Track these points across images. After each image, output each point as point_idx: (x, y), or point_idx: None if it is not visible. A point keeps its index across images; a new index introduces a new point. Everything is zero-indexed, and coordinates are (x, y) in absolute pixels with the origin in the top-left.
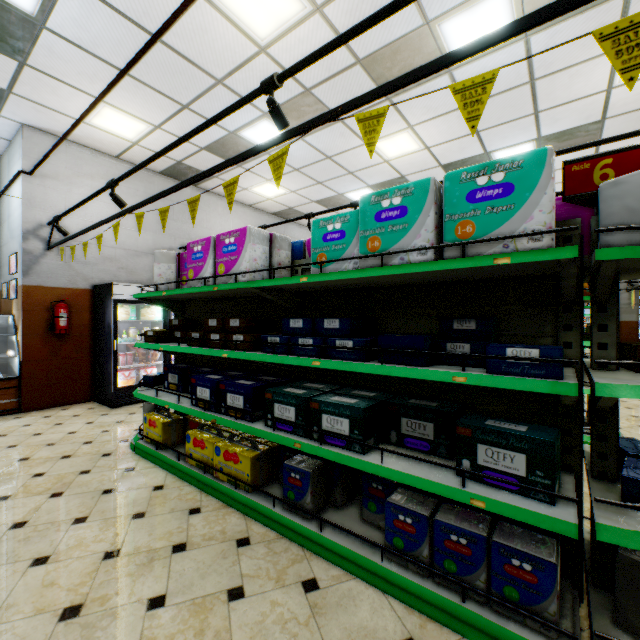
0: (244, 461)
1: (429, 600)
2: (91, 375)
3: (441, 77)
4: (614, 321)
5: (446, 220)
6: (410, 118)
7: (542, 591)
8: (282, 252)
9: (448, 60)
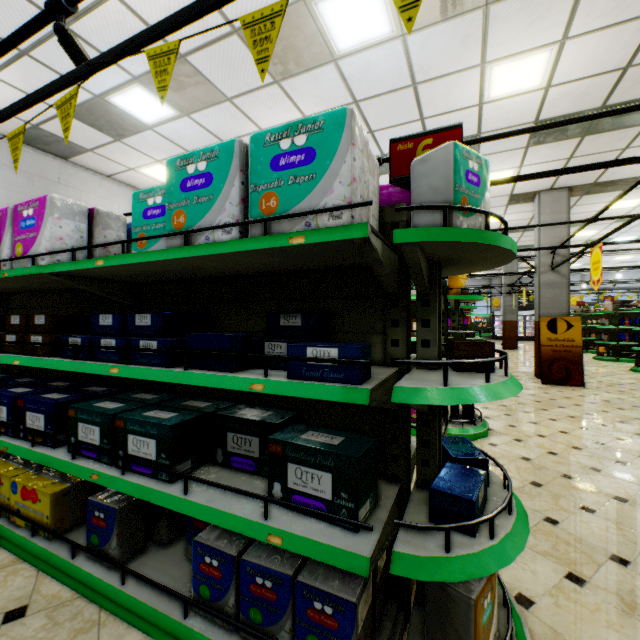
0: (44, 499)
1: None
2: None
3: (327, 65)
4: (436, 316)
5: (251, 191)
6: (303, 107)
7: (342, 638)
8: (110, 232)
9: None
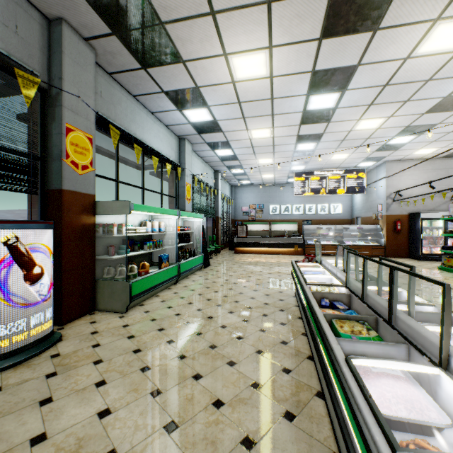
0: None
1: None
2: (407, 248)
3: None
4: None
5: None
6: None
7: None
8: None
9: None
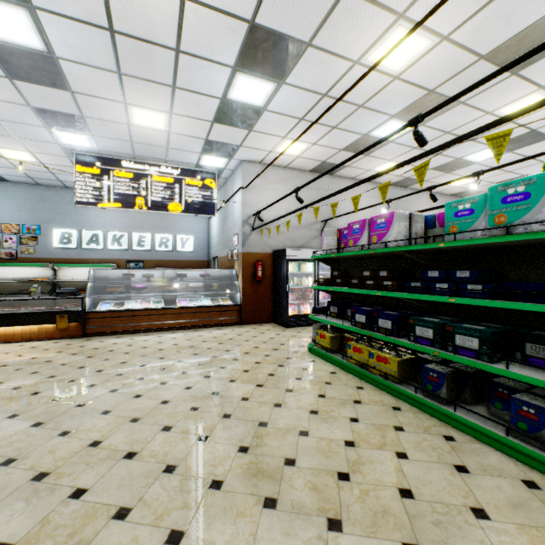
0: (392, 363)
1: None
2: (272, 306)
3: None
4: None
5: None
6: (541, 81)
7: None
8: (417, 225)
9: None
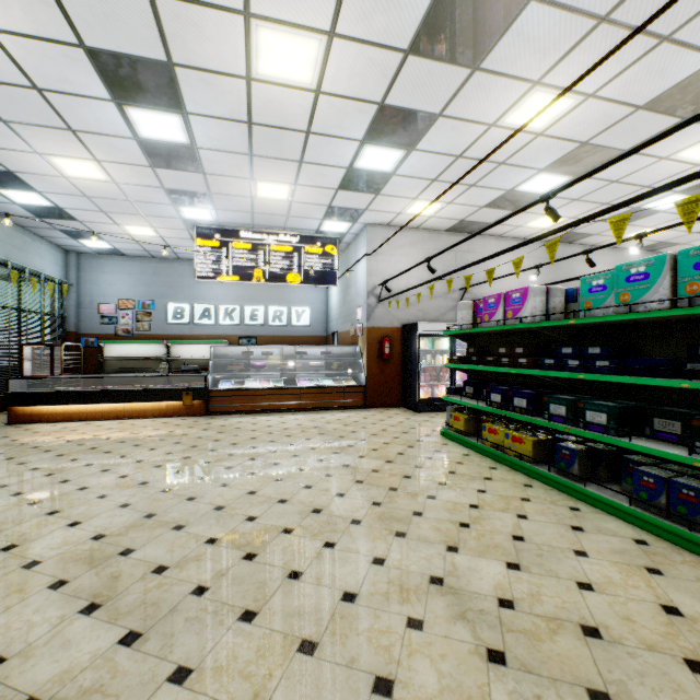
0: (526, 442)
1: (662, 527)
2: (401, 388)
3: None
4: None
5: (678, 282)
6: None
7: None
8: (556, 299)
9: (672, 186)
